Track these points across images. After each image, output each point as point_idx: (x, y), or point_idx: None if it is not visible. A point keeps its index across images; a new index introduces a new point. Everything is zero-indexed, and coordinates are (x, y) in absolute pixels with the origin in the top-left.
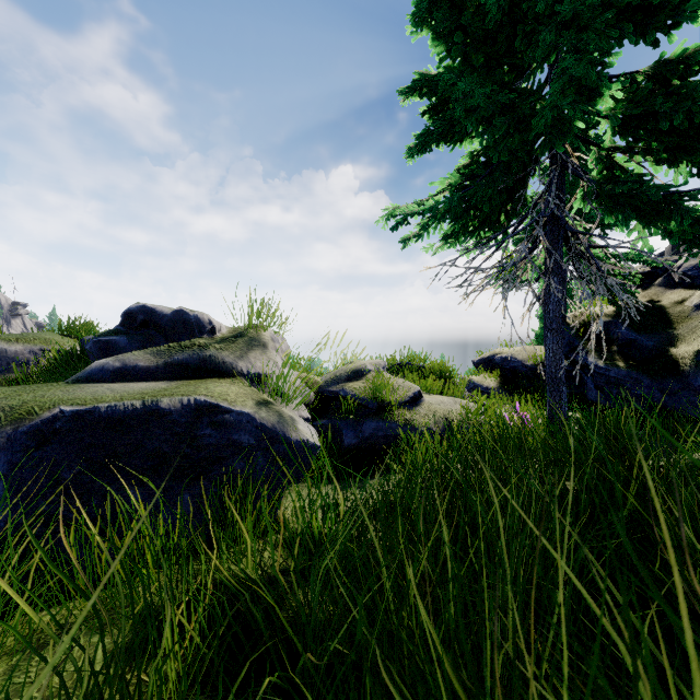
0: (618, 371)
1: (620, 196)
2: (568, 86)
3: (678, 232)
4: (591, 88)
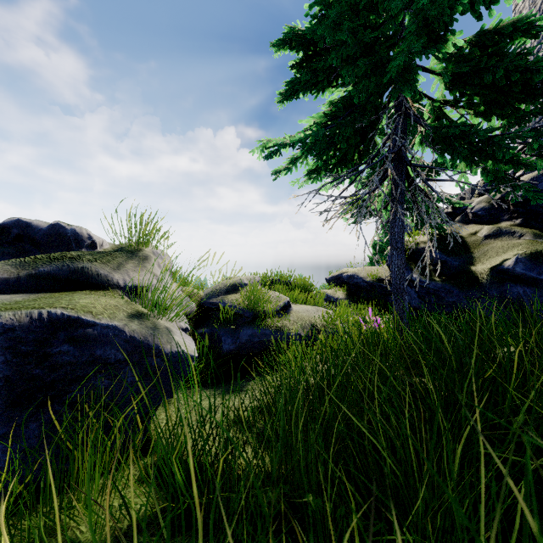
0: (435, 284)
1: (452, 138)
2: (420, 32)
3: (493, 170)
4: (438, 34)
